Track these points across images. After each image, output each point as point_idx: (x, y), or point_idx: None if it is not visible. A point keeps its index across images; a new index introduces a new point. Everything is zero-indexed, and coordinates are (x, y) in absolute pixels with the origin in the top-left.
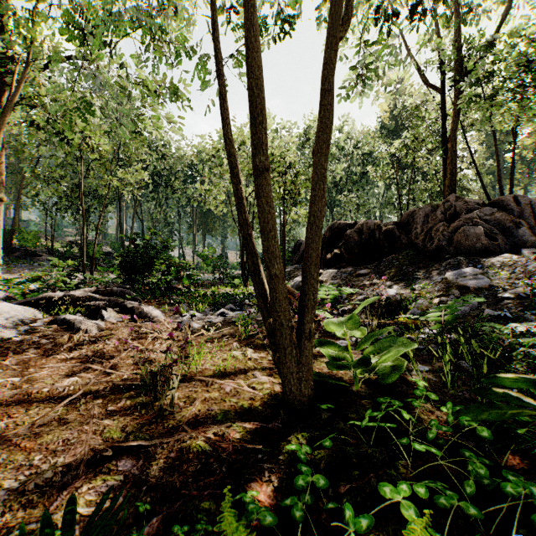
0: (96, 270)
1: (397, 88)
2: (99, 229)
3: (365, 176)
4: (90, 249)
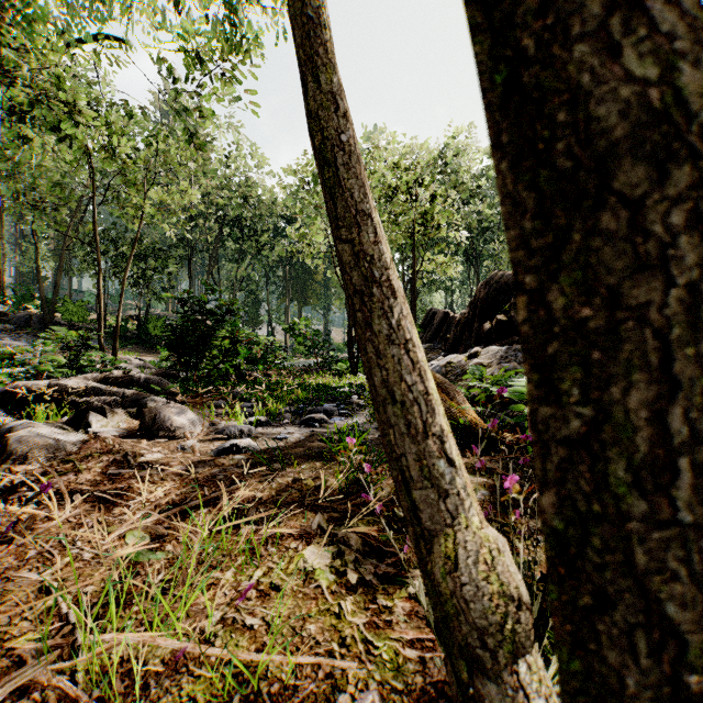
0: (158, 352)
1: None
2: (163, 298)
3: None
4: (150, 325)
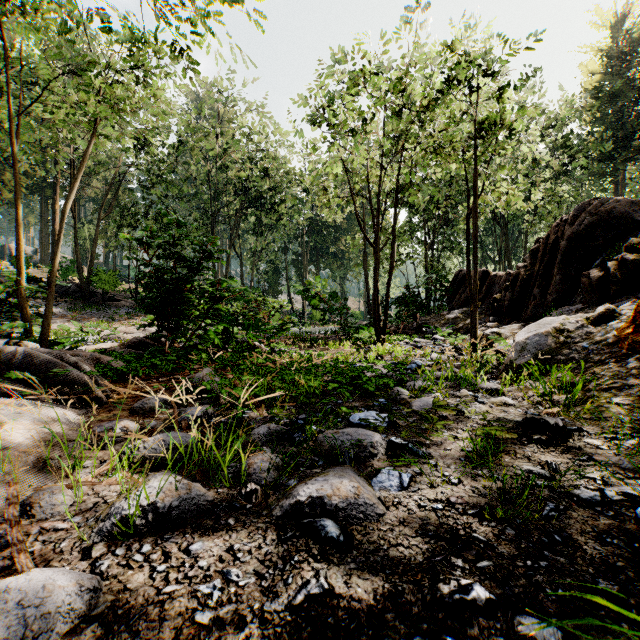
0: None
1: (614, 32)
2: None
3: (565, 170)
4: None
